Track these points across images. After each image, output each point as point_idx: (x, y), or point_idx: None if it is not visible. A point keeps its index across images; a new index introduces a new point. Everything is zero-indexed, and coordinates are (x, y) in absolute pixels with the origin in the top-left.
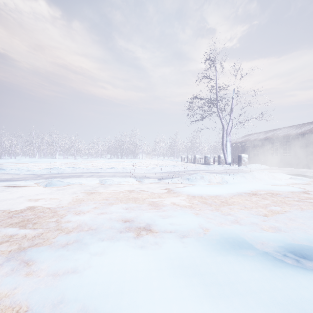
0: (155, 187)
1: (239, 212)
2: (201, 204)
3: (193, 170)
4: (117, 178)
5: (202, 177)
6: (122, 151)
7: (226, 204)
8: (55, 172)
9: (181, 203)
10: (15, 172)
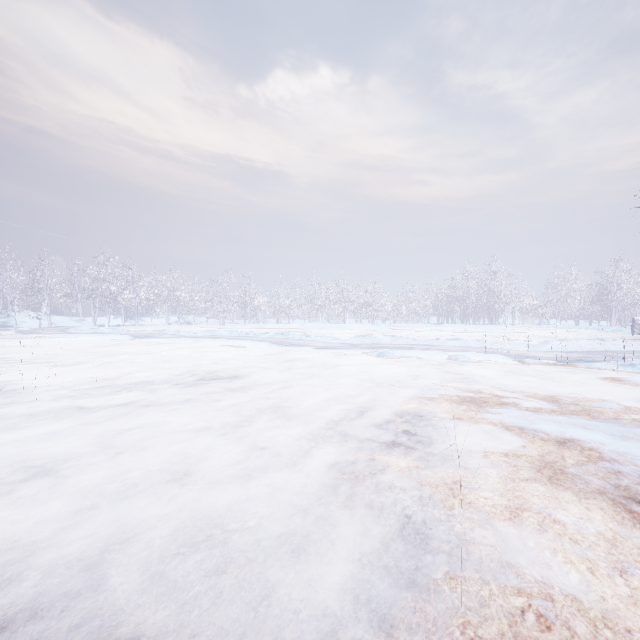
0: (551, 371)
1: None
2: None
3: None
4: (473, 354)
5: None
6: (464, 309)
7: None
8: (370, 343)
9: (601, 391)
10: (322, 340)
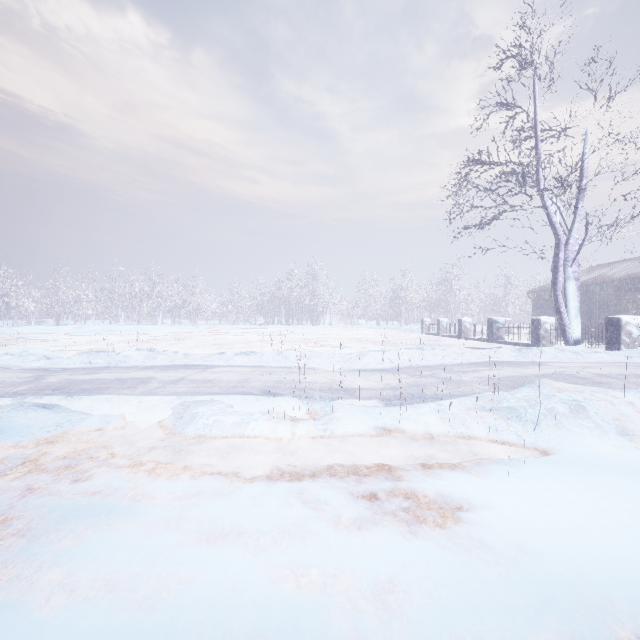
0: (385, 451)
1: None
2: None
3: (484, 364)
4: (241, 401)
5: (579, 412)
6: (289, 310)
7: None
8: (103, 364)
9: None
10: (8, 363)
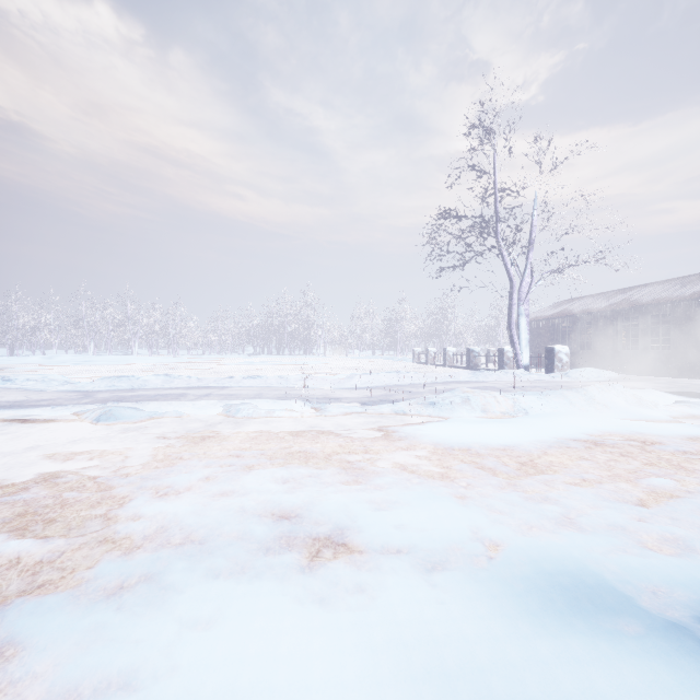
0: (355, 423)
1: (570, 492)
2: (470, 471)
3: (442, 382)
4: (265, 402)
5: (467, 401)
6: (281, 339)
7: (534, 471)
8: (127, 387)
9: (419, 466)
10: (36, 387)
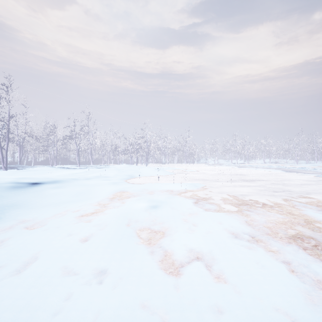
0: None
1: None
2: None
3: None
4: None
5: None
6: None
7: None
8: None
9: None
10: (320, 171)
